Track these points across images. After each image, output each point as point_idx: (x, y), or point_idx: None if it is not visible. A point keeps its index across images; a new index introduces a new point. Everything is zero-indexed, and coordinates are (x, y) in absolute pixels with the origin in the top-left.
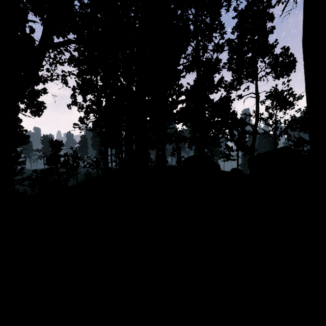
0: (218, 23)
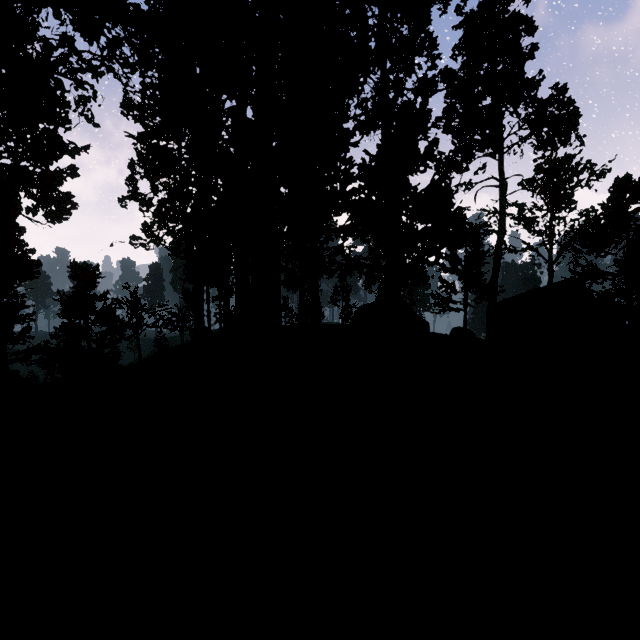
0: (425, 36)
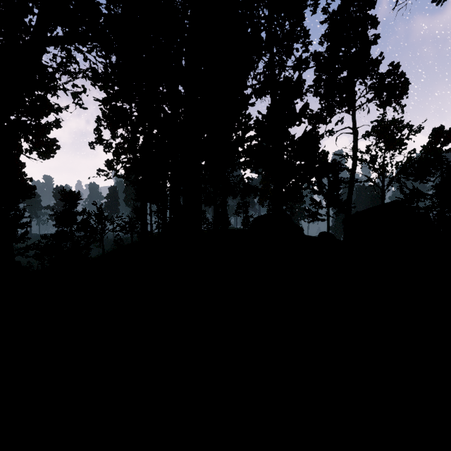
0: (300, 30)
